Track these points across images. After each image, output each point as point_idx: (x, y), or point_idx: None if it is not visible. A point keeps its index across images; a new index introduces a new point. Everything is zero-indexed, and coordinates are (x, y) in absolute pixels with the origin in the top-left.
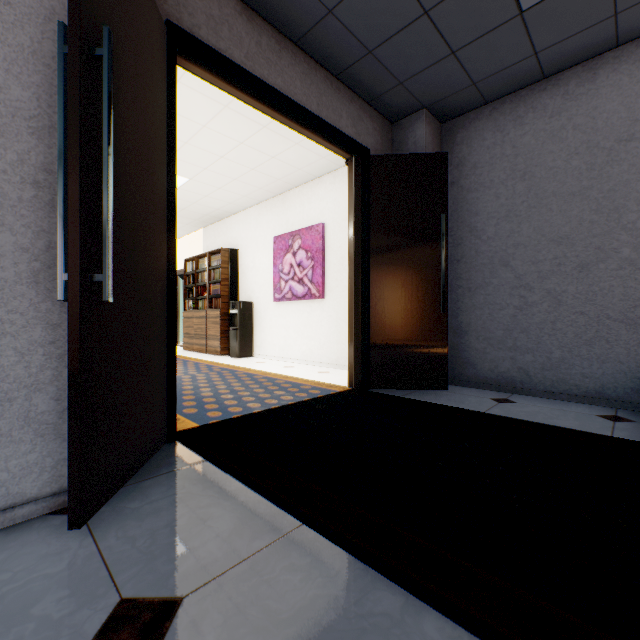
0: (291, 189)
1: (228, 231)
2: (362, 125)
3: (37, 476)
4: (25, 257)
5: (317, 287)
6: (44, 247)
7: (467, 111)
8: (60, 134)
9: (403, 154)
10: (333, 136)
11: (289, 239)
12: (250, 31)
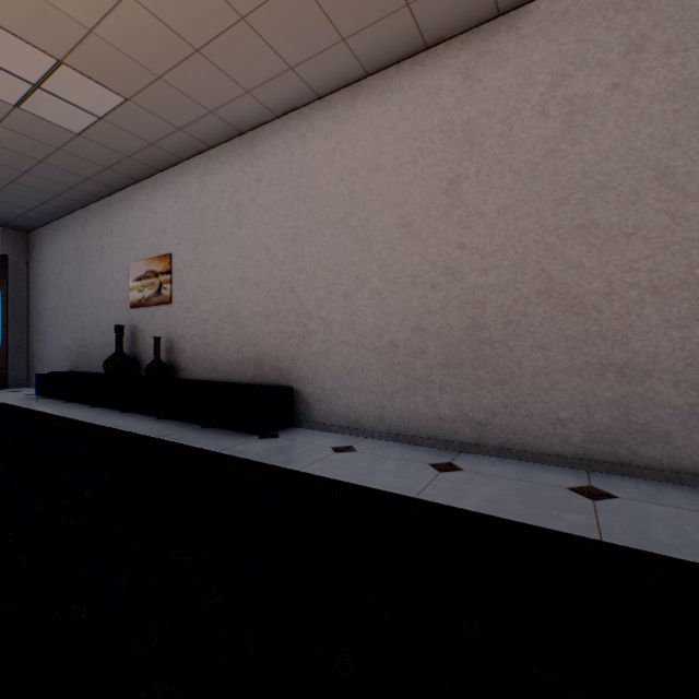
0: None
1: None
2: None
3: None
4: None
5: None
6: None
7: (34, 230)
8: None
9: None
10: None
11: None
12: None
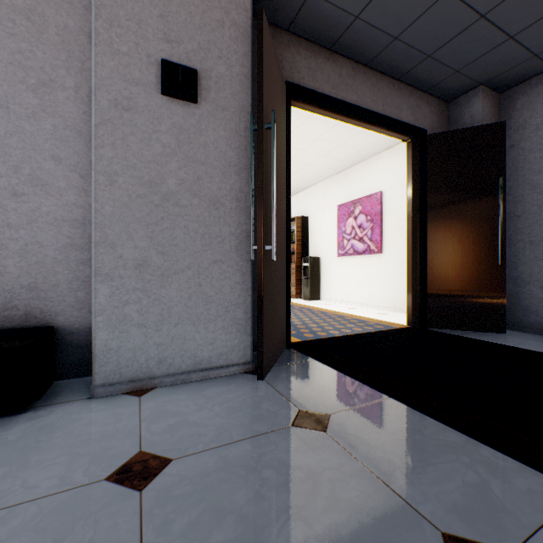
0: (352, 166)
1: (300, 203)
2: (420, 111)
3: (237, 352)
4: (233, 238)
5: (375, 244)
6: (240, 232)
7: (528, 78)
8: (251, 173)
9: (459, 129)
10: (395, 126)
11: (350, 206)
12: (334, 69)
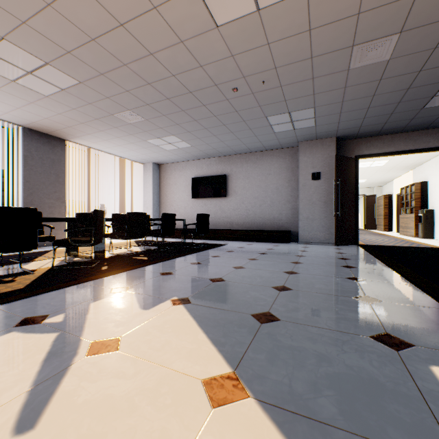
0: None
1: (422, 171)
2: None
3: (331, 240)
4: (330, 211)
5: None
6: (332, 209)
7: None
8: (333, 194)
9: None
10: (424, 151)
11: None
12: (380, 141)
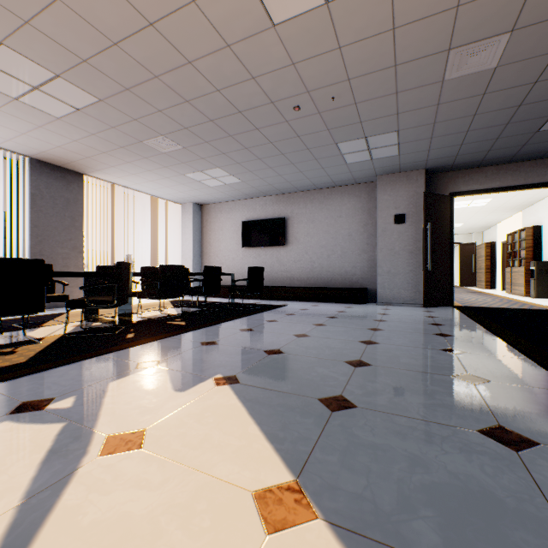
0: None
1: (535, 213)
2: None
3: (419, 300)
4: (417, 263)
5: None
6: (420, 261)
7: None
8: (422, 242)
9: None
10: (538, 186)
11: None
12: (481, 175)
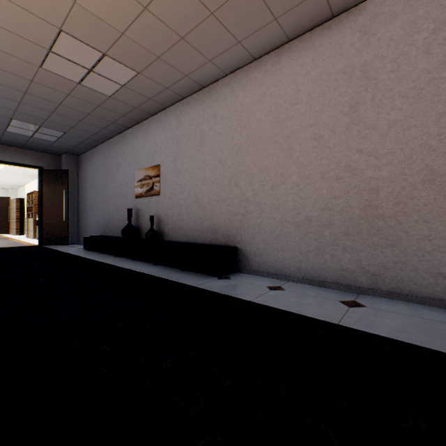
0: None
1: None
2: (40, 160)
3: None
4: None
5: None
6: None
7: (81, 154)
8: None
9: (54, 169)
10: (22, 166)
11: None
12: None
